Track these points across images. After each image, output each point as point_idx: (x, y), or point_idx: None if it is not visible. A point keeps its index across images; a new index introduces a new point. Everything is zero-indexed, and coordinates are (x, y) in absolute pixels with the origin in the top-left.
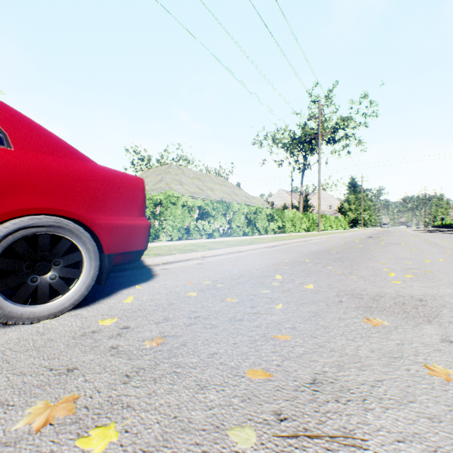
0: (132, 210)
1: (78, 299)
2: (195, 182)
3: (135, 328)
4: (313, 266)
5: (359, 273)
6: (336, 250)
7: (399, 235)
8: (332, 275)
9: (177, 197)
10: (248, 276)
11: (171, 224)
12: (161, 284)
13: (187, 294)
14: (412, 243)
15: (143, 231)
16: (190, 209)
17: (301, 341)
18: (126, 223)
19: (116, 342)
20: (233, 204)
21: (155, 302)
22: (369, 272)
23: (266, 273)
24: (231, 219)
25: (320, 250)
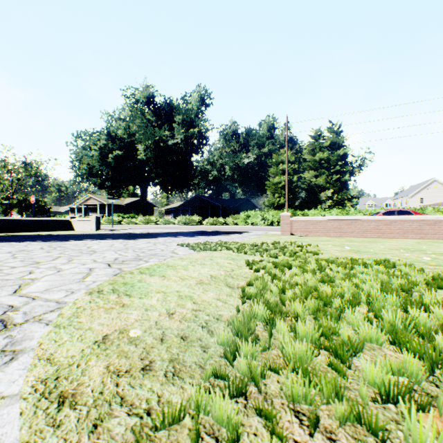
0: None
1: None
2: None
3: None
4: None
5: None
6: None
7: None
8: None
9: None
10: None
11: None
12: None
13: None
14: None
15: None
16: None
17: None
18: None
19: None
20: None
21: None
22: None
23: None
24: None
25: None
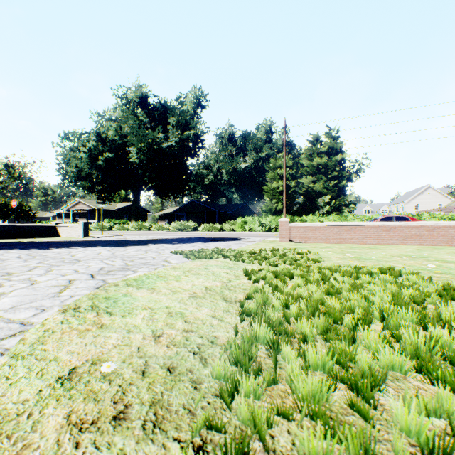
0: None
1: None
2: None
3: None
4: None
5: None
6: None
7: None
8: None
9: None
10: None
11: None
12: None
13: None
14: None
15: None
16: None
17: None
18: None
19: None
20: None
21: None
22: None
23: None
24: None
25: None
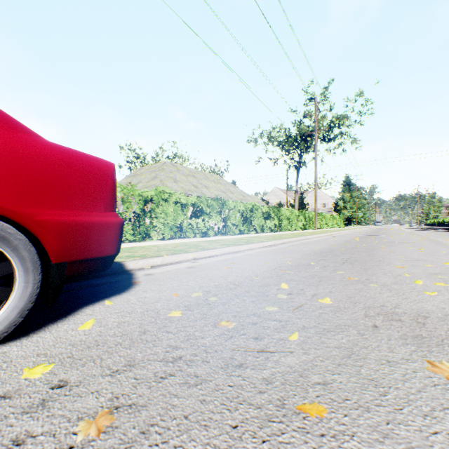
0: (95, 203)
1: (6, 331)
2: (190, 180)
3: (75, 387)
4: (321, 270)
5: (379, 280)
6: (340, 250)
7: (397, 233)
8: (348, 283)
9: (169, 193)
10: (247, 284)
11: (163, 222)
12: (138, 298)
13: (169, 313)
14: (415, 241)
15: (111, 230)
16: (183, 206)
17: (347, 420)
18: (84, 220)
19: (29, 424)
20: (229, 202)
21: (122, 329)
22: (389, 279)
23: (268, 280)
24: (226, 217)
25: (322, 250)
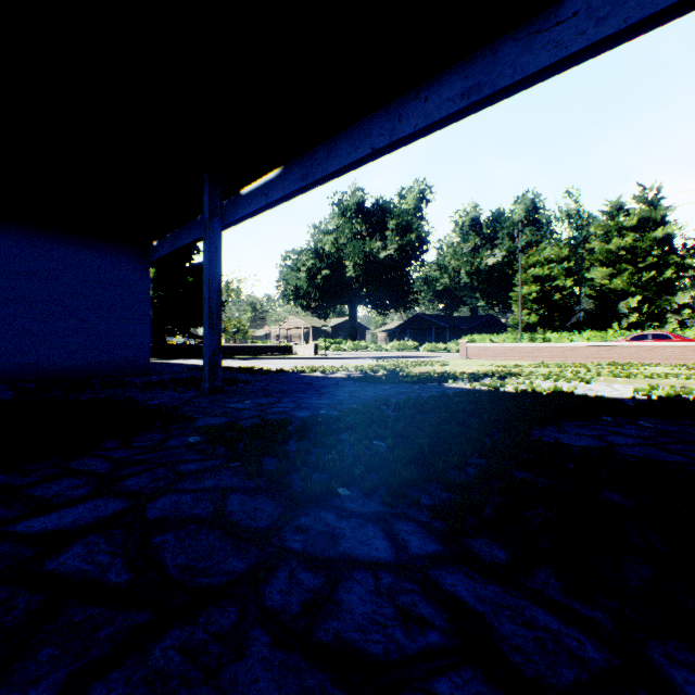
0: None
1: None
2: None
3: None
4: None
5: None
6: None
7: None
8: None
9: None
10: None
11: None
12: None
13: None
14: None
15: None
16: None
17: None
18: None
19: None
20: None
21: None
22: None
23: None
24: None
25: None
